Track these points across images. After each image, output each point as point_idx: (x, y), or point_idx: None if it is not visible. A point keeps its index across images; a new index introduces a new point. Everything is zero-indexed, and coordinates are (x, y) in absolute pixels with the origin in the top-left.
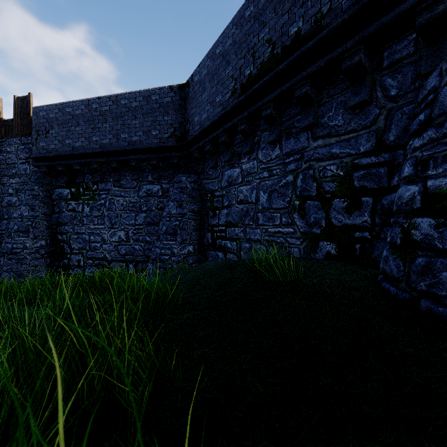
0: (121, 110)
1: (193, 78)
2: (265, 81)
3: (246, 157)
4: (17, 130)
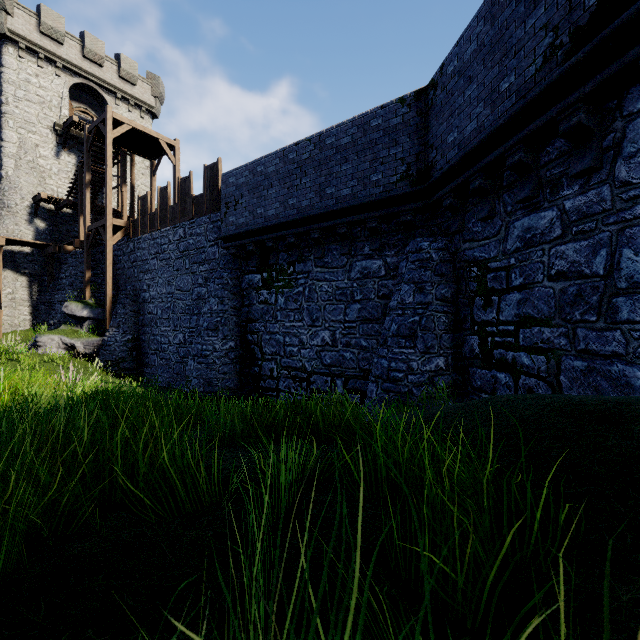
0: (326, 154)
1: (445, 70)
2: None
3: (577, 183)
4: (206, 207)
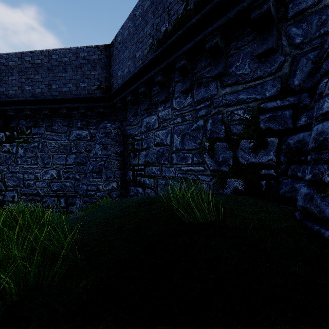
0: (53, 64)
1: (117, 39)
2: (179, 34)
3: (162, 106)
4: None
